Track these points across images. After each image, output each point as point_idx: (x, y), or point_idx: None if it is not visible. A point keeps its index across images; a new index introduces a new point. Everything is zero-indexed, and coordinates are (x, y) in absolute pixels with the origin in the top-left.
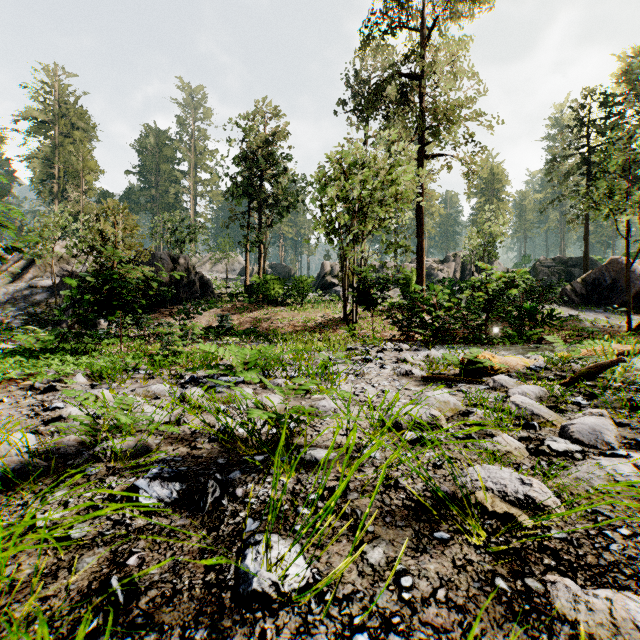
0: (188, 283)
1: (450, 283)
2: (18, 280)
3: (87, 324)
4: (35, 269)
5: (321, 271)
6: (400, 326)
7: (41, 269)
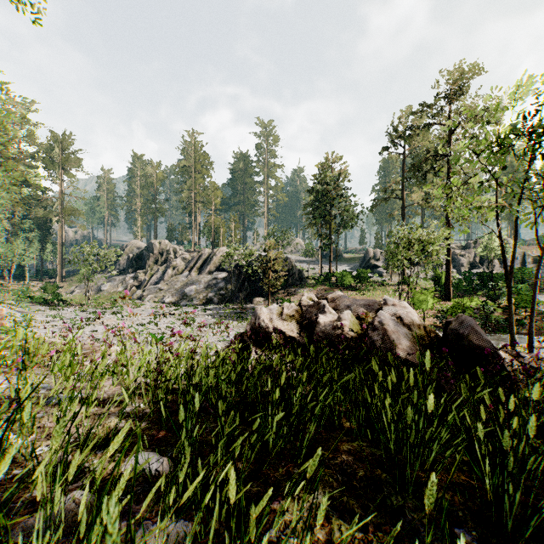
0: (292, 274)
1: (470, 275)
2: (202, 272)
3: (246, 300)
4: (209, 266)
5: (366, 256)
6: (439, 319)
7: (211, 266)
